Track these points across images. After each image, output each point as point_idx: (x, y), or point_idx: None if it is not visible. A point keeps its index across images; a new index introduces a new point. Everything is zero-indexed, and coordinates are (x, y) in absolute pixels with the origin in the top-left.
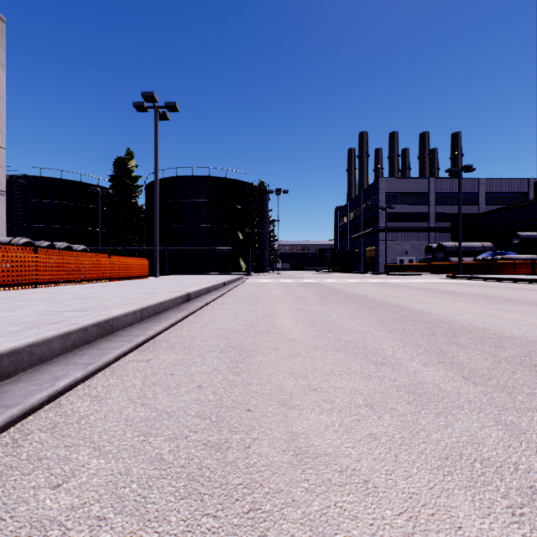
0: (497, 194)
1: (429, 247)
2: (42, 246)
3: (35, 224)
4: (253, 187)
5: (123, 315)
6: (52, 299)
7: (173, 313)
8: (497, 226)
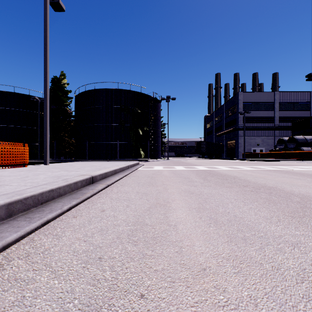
0: None
1: (280, 139)
2: None
3: None
4: (150, 98)
5: None
6: None
7: None
8: None
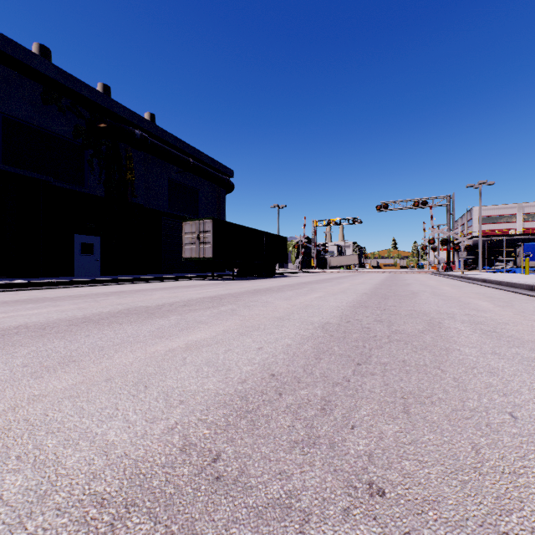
0: None
1: None
2: None
3: None
4: None
5: None
6: None
7: None
8: None
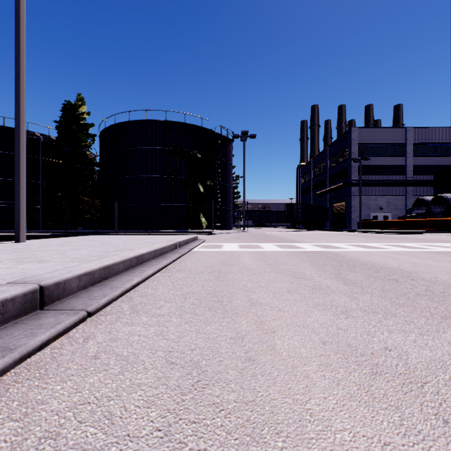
0: None
1: (419, 200)
2: None
3: None
4: (216, 135)
5: None
6: None
7: None
8: None
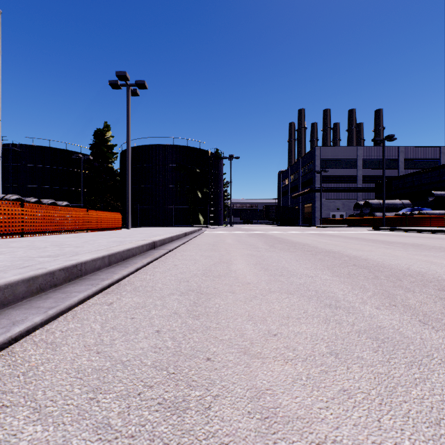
0: (413, 160)
1: (357, 204)
2: (27, 201)
3: (28, 185)
4: (210, 154)
5: (92, 261)
6: (32, 246)
7: (139, 258)
8: (415, 186)
